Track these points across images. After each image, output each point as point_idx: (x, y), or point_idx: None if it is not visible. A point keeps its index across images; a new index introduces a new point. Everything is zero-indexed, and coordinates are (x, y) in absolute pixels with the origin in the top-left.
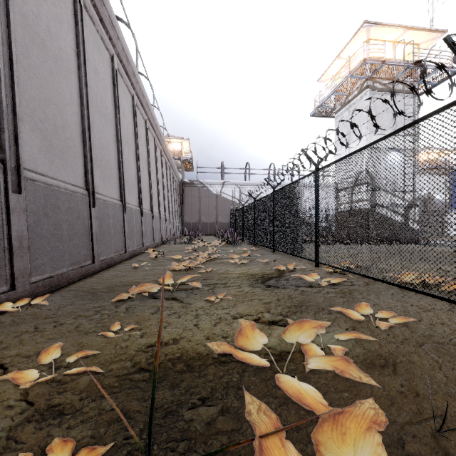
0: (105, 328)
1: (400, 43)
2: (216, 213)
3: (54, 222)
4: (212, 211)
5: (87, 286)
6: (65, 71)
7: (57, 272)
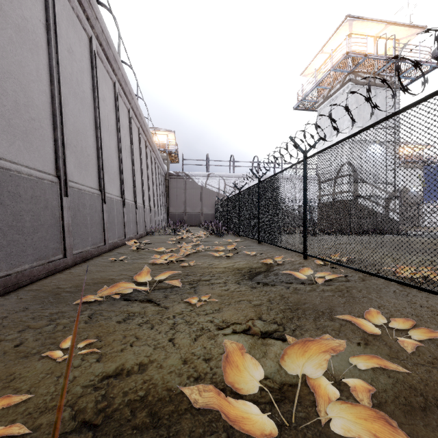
0: (55, 346)
1: (381, 38)
2: (201, 204)
3: (13, 212)
4: (197, 203)
5: (52, 285)
6: (31, 44)
7: (16, 269)
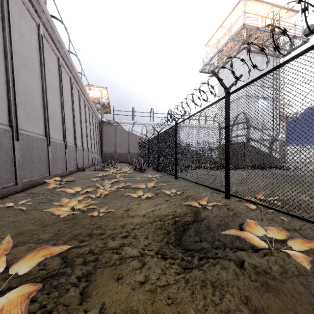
0: None
1: (267, 17)
2: (128, 145)
3: None
4: (125, 144)
5: None
6: None
7: None
